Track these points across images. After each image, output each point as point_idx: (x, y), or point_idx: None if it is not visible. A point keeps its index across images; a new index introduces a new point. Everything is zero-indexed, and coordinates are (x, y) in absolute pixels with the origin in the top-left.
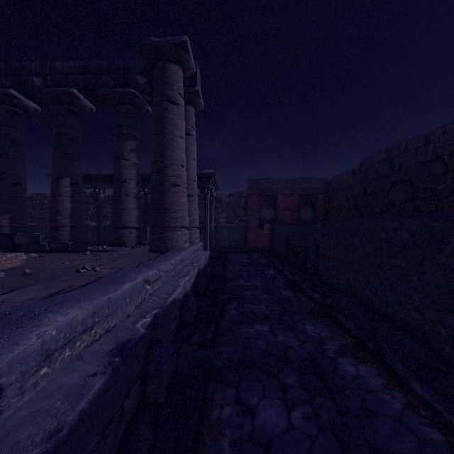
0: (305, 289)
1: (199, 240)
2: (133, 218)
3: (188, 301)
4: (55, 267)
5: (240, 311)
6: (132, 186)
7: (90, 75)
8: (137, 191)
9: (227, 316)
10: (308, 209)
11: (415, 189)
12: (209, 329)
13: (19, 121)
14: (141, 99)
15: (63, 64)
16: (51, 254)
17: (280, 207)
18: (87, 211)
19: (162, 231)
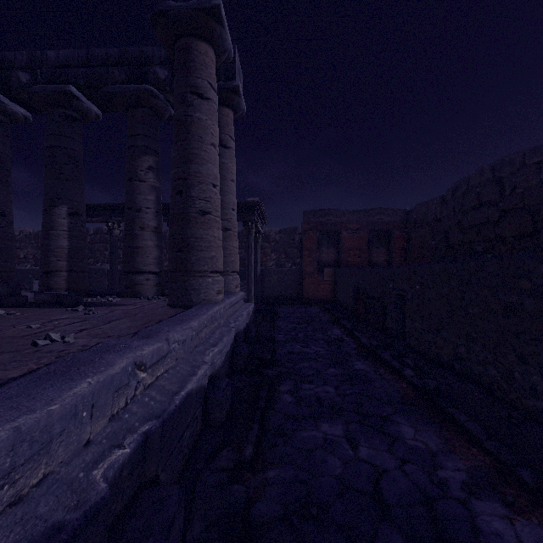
0: (389, 361)
1: (242, 287)
2: (150, 260)
3: (217, 386)
4: (11, 333)
5: (297, 398)
6: (149, 217)
7: (93, 68)
8: (157, 223)
9: (277, 406)
10: (380, 249)
11: (537, 218)
12: (249, 434)
13: (2, 132)
14: (162, 100)
15: (58, 53)
16: (29, 309)
17: (345, 246)
18: (104, 252)
19: (185, 277)
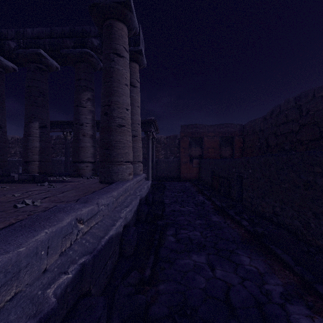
0: (233, 216)
1: (144, 171)
2: (89, 154)
3: (128, 232)
4: (2, 199)
5: (177, 238)
6: (88, 129)
7: (54, 39)
8: (93, 132)
9: (165, 244)
10: (227, 148)
11: (322, 129)
12: (148, 262)
13: None
14: (95, 58)
15: (33, 30)
16: (15, 184)
17: (206, 146)
18: (61, 150)
19: (109, 165)
